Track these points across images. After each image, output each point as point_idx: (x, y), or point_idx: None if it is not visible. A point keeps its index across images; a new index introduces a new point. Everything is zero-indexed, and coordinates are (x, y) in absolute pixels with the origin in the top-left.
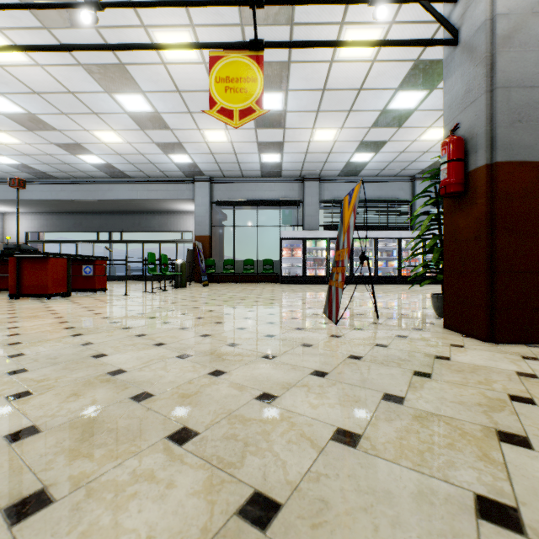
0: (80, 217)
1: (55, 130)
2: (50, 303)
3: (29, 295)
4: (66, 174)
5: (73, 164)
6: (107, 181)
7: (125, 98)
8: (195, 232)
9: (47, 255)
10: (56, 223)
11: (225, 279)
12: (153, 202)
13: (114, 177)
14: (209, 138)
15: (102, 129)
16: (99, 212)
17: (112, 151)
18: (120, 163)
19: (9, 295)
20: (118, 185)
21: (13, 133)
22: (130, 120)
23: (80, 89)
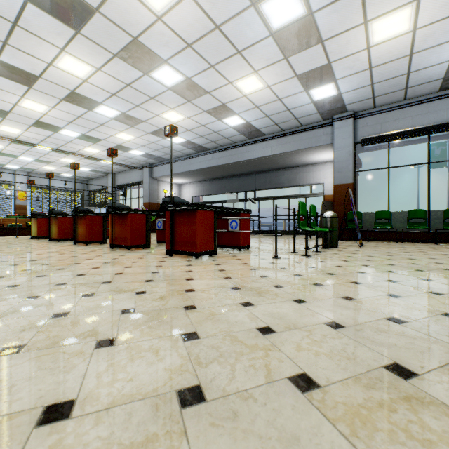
0: (224, 181)
1: (205, 93)
2: (194, 268)
3: (180, 252)
4: (215, 144)
5: (219, 131)
6: (244, 143)
7: (273, 5)
8: (334, 181)
9: (194, 207)
10: (209, 188)
11: (374, 236)
12: (285, 156)
13: (251, 138)
14: (375, 37)
15: (244, 75)
16: (238, 175)
17: (251, 104)
18: (257, 119)
19: (165, 250)
20: (253, 145)
21: (178, 109)
22: (273, 46)
23: (225, 16)
